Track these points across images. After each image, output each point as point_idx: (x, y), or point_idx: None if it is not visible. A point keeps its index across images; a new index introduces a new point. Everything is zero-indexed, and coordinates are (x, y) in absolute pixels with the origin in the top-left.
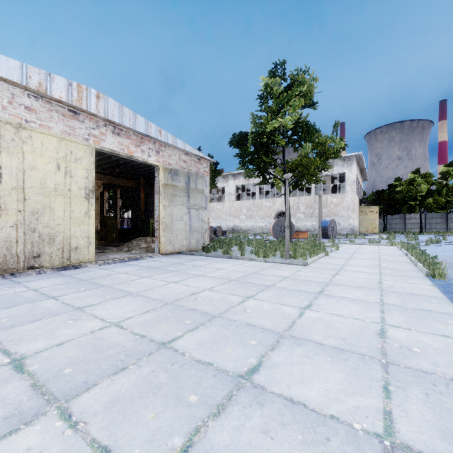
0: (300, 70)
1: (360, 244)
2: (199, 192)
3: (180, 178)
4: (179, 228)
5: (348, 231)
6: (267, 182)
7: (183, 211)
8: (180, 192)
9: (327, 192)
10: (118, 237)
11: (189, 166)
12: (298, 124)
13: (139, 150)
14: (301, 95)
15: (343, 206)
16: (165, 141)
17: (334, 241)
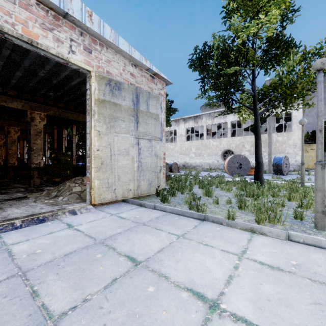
0: None
1: None
2: (151, 116)
3: (125, 95)
4: (123, 166)
5: (295, 167)
6: (232, 112)
7: (129, 142)
8: (125, 114)
9: None
10: (74, 173)
11: (138, 83)
12: (282, 27)
13: (51, 36)
14: None
15: (289, 144)
16: (100, 34)
17: None
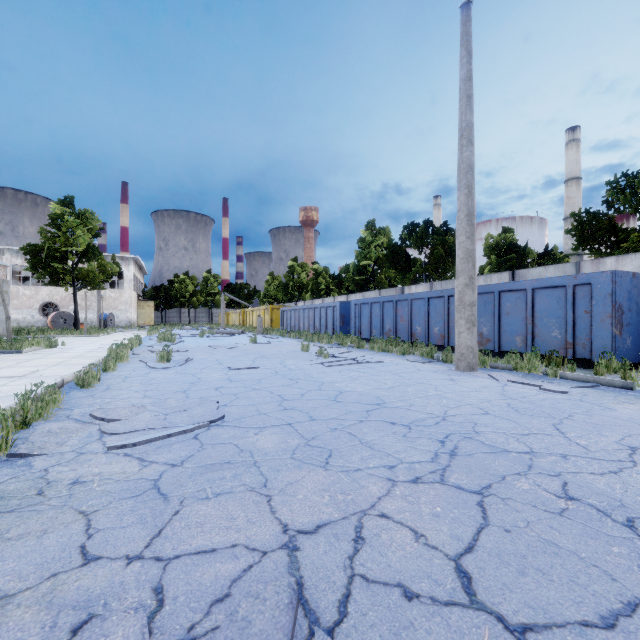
0: (88, 211)
1: (132, 331)
2: (5, 292)
3: None
4: None
5: (127, 323)
6: (58, 285)
7: None
8: None
9: (106, 286)
10: None
11: None
12: (87, 251)
13: None
14: (89, 228)
15: (122, 301)
16: None
17: (113, 329)
